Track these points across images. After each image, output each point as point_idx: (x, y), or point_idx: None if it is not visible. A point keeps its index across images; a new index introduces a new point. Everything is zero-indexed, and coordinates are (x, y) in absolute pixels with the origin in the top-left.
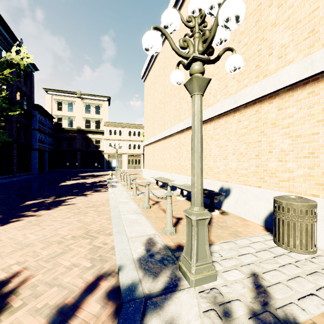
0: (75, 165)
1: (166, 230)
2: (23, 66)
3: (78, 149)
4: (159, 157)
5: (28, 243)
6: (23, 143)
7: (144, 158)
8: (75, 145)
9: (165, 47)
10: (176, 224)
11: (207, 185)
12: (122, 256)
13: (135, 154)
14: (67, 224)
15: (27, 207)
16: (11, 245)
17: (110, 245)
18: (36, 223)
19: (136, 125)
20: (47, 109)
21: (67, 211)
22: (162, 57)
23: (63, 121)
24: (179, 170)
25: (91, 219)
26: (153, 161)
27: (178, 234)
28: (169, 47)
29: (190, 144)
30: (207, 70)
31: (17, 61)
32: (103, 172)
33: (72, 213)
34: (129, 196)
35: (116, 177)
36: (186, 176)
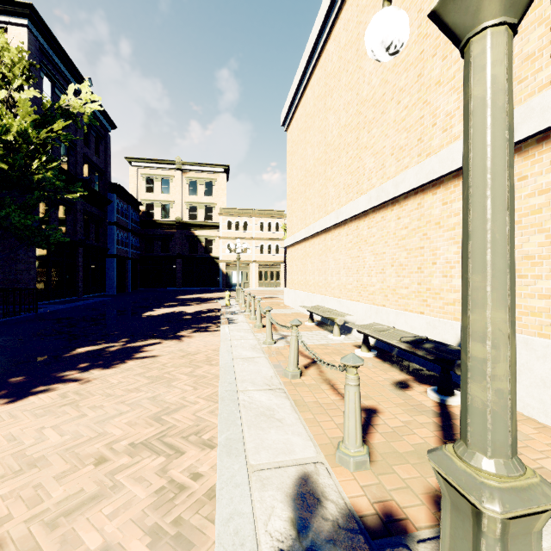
0: (173, 282)
1: (345, 455)
2: (87, 117)
3: (177, 255)
4: (314, 268)
5: (38, 455)
6: (92, 245)
7: (285, 269)
8: (173, 248)
9: (327, 56)
10: (365, 428)
11: (426, 329)
12: (230, 547)
13: (271, 263)
14: (130, 407)
15: (74, 360)
16: (3, 459)
17: (207, 481)
18: (74, 398)
19: (273, 212)
20: (131, 190)
21: (139, 373)
22: (320, 76)
23: (154, 210)
24: (358, 293)
25: (179, 398)
26: (302, 274)
27: (378, 465)
28: (336, 53)
29: (381, 239)
30: (426, 74)
31: (76, 107)
32: (217, 294)
33: (146, 380)
34: (258, 345)
35: (237, 304)
36: (372, 306)
